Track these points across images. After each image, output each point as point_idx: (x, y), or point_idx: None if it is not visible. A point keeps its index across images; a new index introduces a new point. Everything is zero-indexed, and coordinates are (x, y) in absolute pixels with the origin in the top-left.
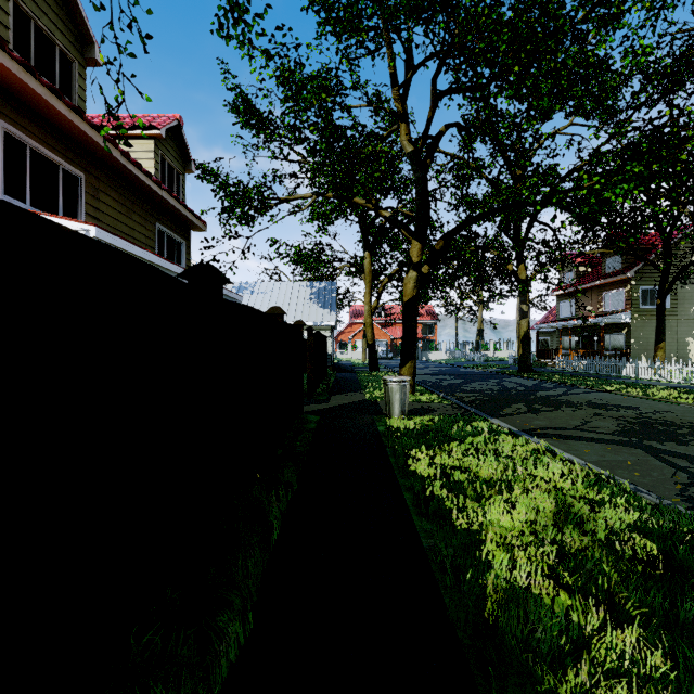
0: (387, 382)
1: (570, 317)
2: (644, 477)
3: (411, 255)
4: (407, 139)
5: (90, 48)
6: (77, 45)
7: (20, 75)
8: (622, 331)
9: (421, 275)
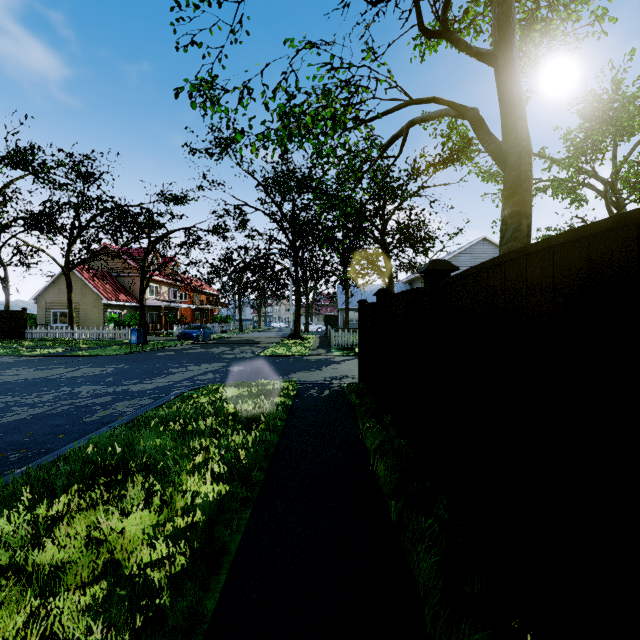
0: None
1: None
2: None
3: None
4: None
5: None
6: None
7: None
8: None
9: None
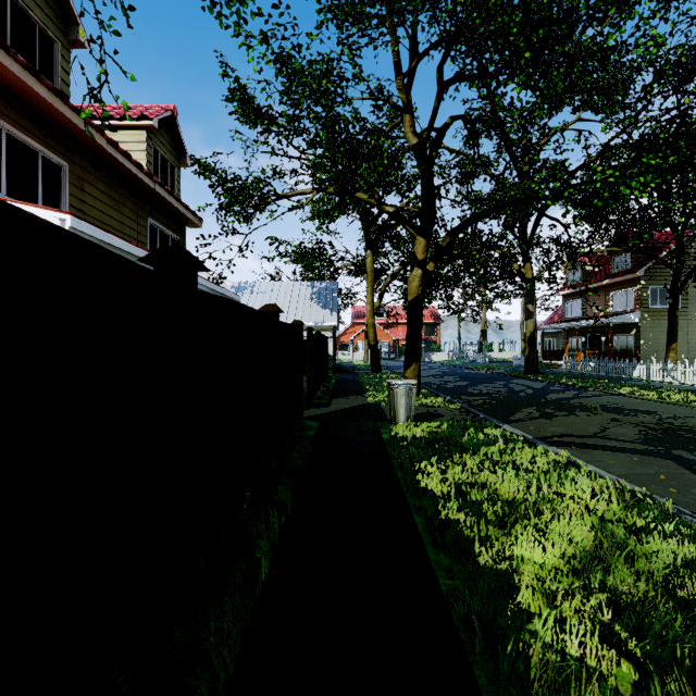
0: (392, 385)
1: (577, 317)
2: (683, 495)
3: (416, 252)
4: (411, 131)
5: (74, 28)
6: (60, 24)
7: None
8: (631, 331)
9: (426, 273)
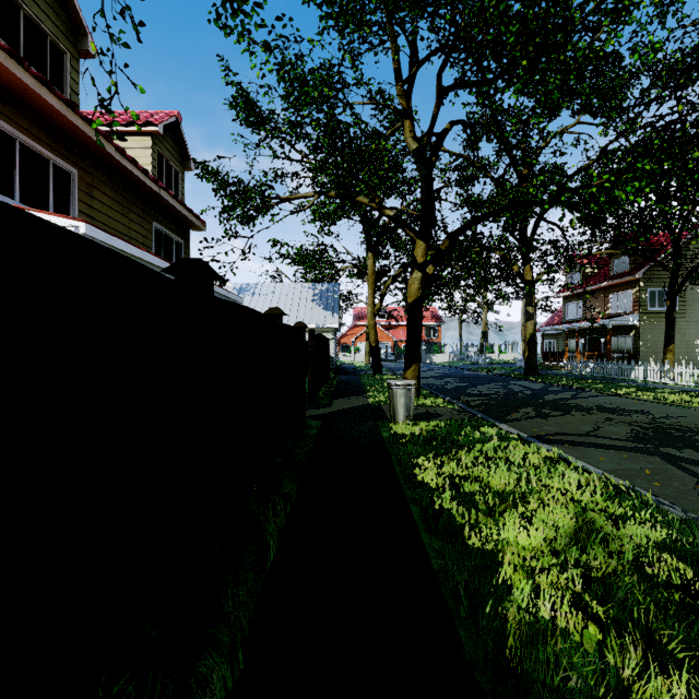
0: (392, 386)
1: (577, 319)
2: (665, 488)
3: (416, 255)
4: (411, 136)
5: (83, 39)
6: (70, 35)
7: (6, 64)
8: (630, 333)
9: (426, 276)
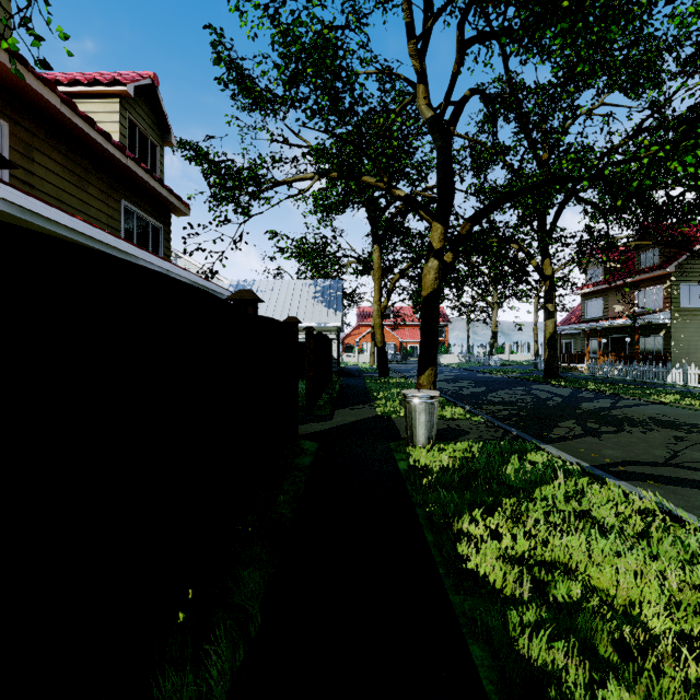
0: (409, 398)
1: (598, 317)
2: None
3: (431, 240)
4: (425, 103)
5: None
6: None
7: None
8: (660, 332)
9: (443, 265)
